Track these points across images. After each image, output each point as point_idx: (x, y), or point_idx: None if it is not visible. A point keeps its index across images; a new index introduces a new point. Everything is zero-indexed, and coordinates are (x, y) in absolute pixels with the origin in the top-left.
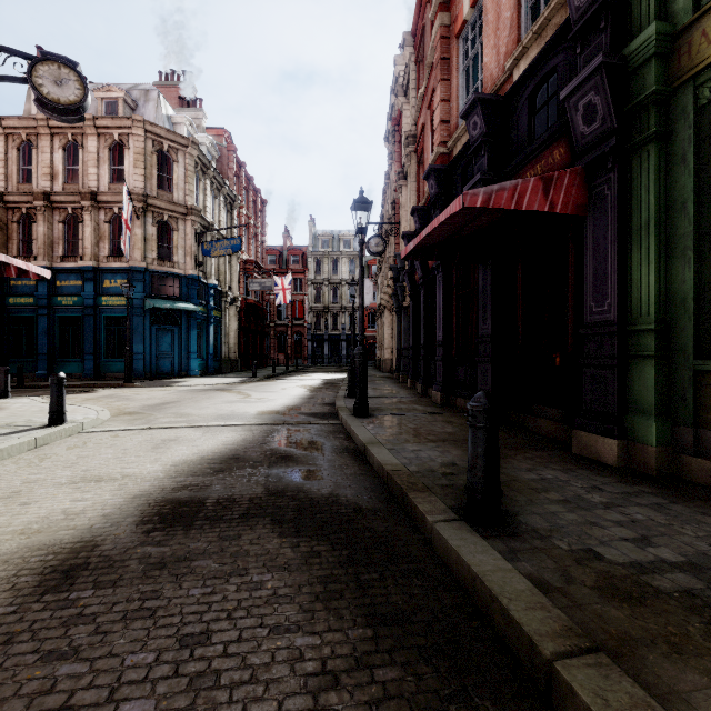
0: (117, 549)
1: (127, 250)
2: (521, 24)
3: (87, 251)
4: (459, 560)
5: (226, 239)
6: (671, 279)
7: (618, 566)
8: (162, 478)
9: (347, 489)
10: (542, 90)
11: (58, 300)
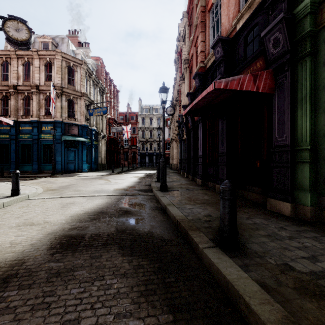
0: (34, 264)
1: (53, 112)
2: (240, 3)
3: (34, 113)
4: (218, 271)
5: (100, 108)
6: (317, 124)
7: (303, 274)
8: (64, 223)
9: (157, 228)
10: (250, 34)
11: (20, 136)
